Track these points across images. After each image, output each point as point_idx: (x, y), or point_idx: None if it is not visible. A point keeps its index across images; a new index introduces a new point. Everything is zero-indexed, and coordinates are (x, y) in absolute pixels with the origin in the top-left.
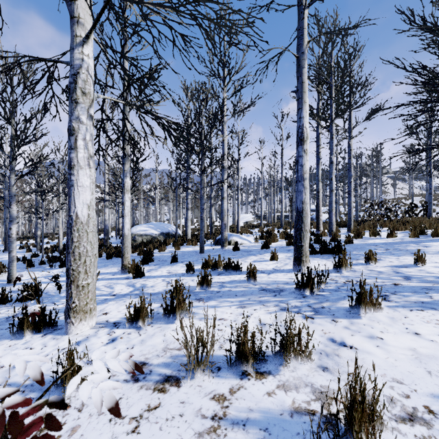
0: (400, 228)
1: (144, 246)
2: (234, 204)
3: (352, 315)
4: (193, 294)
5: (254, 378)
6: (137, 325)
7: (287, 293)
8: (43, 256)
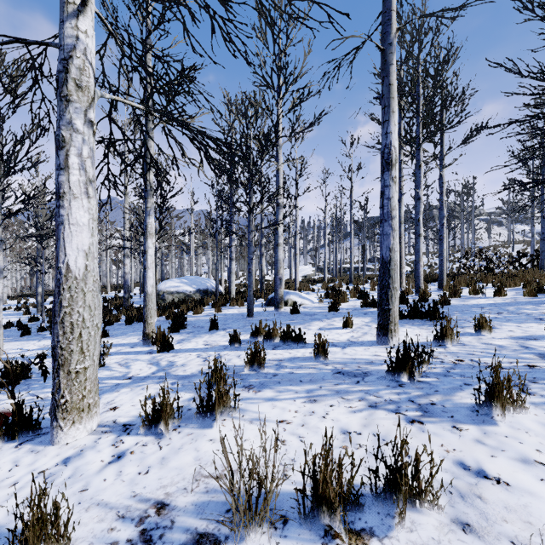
0: (508, 284)
1: (175, 307)
2: (290, 253)
3: (481, 418)
4: (239, 378)
5: (347, 544)
6: (157, 430)
7: (375, 379)
8: (44, 320)
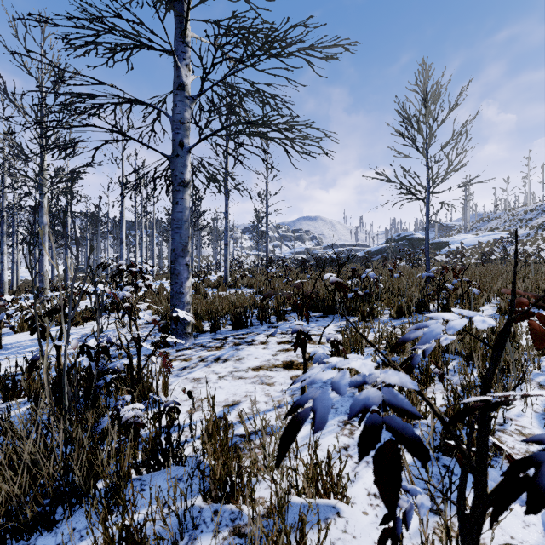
0: None
1: None
2: None
3: None
4: None
5: None
6: None
7: None
8: None
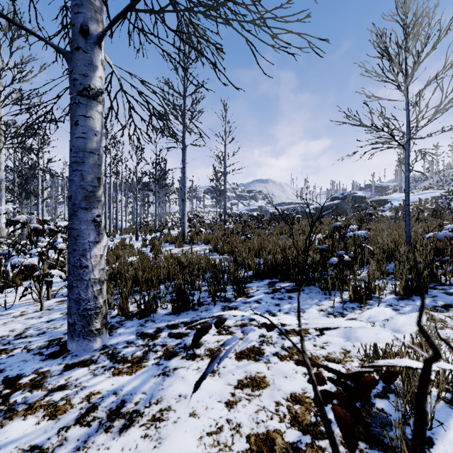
0: (143, 231)
1: None
2: None
3: None
4: None
5: None
6: None
7: None
8: None
